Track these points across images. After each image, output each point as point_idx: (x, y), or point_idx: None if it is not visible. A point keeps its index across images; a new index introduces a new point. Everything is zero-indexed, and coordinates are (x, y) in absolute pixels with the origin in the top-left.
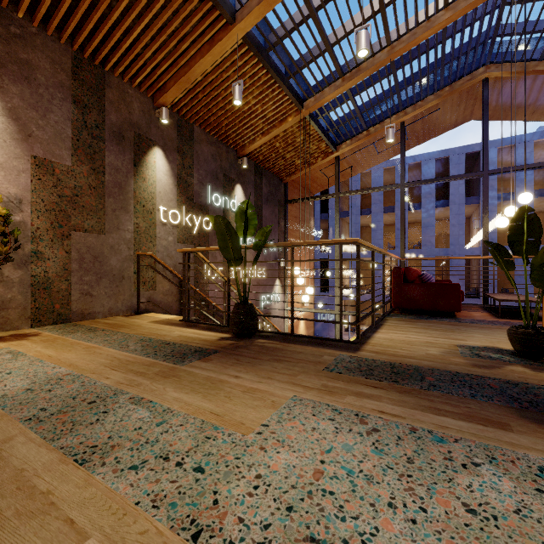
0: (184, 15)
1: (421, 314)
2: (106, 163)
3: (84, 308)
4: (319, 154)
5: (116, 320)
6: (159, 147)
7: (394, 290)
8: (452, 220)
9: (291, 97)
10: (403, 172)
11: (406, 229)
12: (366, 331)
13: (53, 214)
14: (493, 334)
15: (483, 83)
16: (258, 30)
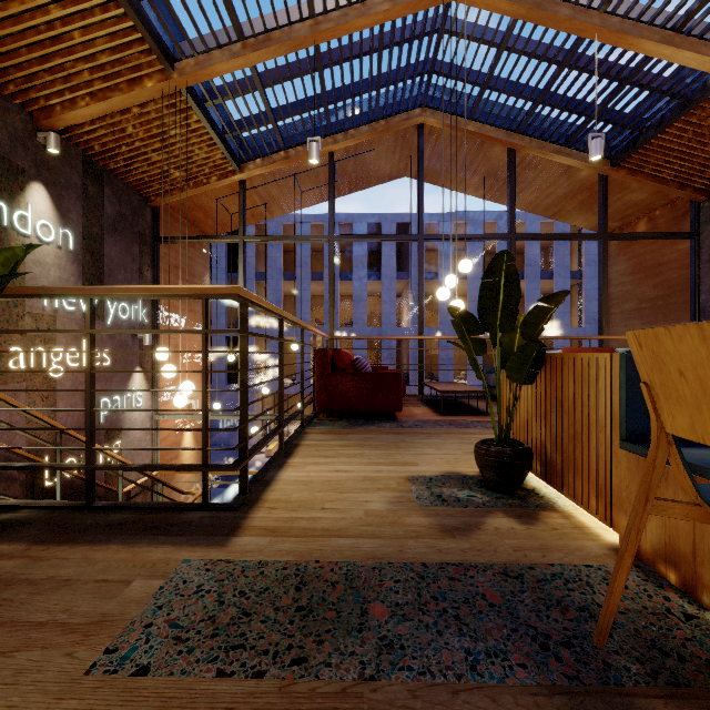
0: None
1: (354, 418)
2: None
3: None
4: (212, 169)
5: None
6: None
7: (319, 383)
8: (384, 296)
9: (148, 38)
10: (332, 220)
11: (337, 302)
12: (267, 466)
13: None
14: (445, 445)
15: (419, 129)
16: None
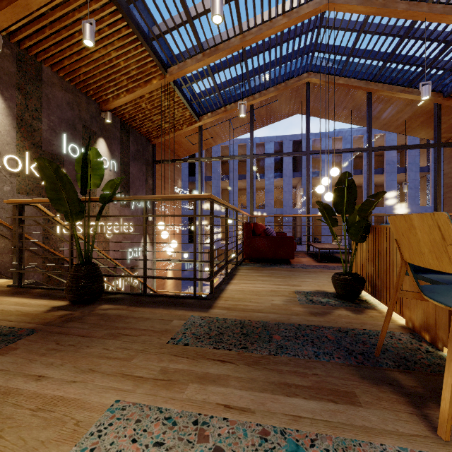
0: None
1: (265, 262)
2: None
3: None
4: (184, 121)
5: None
6: None
7: (245, 242)
8: (285, 188)
9: (155, 59)
10: (252, 145)
11: (254, 193)
12: (221, 283)
13: None
14: (318, 278)
15: (306, 85)
16: None
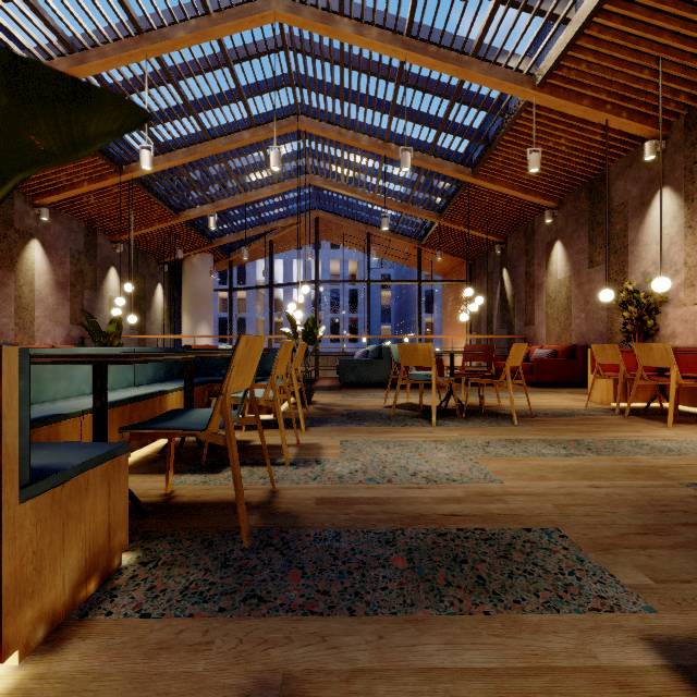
0: None
1: None
2: None
3: None
4: None
5: None
6: None
7: None
8: None
9: None
10: None
11: None
12: None
13: None
14: None
15: None
16: None
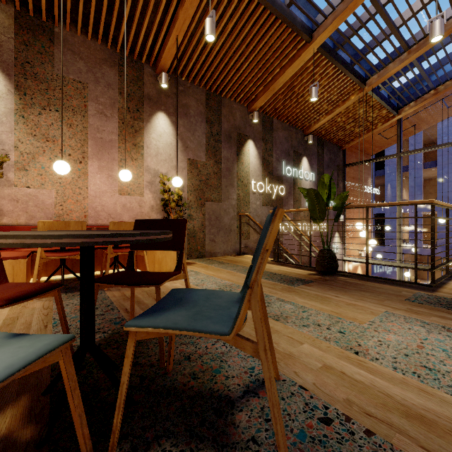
0: (275, 48)
1: None
2: (222, 156)
3: (211, 250)
4: (379, 120)
5: (229, 258)
6: (251, 139)
7: None
8: None
9: (355, 80)
10: None
11: None
12: (440, 278)
13: (197, 192)
14: None
15: None
16: (330, 38)
